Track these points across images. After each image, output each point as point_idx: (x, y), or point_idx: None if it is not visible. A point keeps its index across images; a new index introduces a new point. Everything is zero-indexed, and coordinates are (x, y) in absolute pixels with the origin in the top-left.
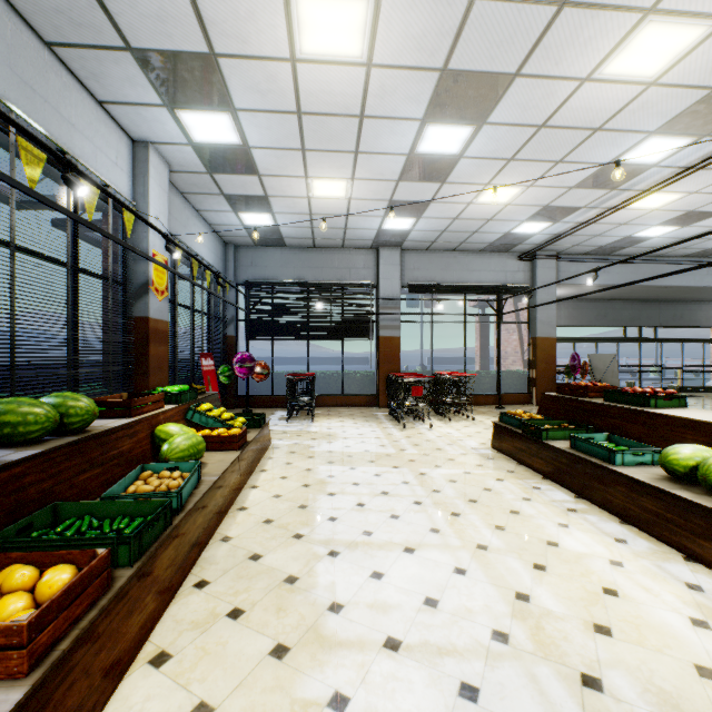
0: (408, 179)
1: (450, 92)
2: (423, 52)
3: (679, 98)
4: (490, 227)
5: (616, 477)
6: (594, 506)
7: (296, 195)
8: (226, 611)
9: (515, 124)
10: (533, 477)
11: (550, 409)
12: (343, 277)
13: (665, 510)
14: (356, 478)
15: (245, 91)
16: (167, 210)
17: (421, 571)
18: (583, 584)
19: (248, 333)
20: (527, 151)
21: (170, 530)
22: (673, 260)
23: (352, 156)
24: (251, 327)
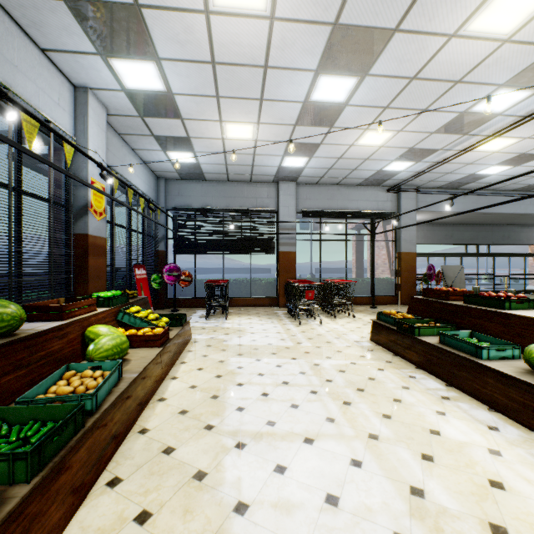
0: (303, 124)
1: (339, 46)
2: (318, 7)
3: (526, 54)
4: (366, 165)
5: (484, 370)
6: (463, 394)
7: (213, 136)
8: (134, 514)
9: (392, 75)
10: (408, 367)
11: (417, 310)
12: (251, 205)
13: (532, 401)
14: (261, 369)
15: (166, 42)
16: (105, 146)
17: (320, 463)
18: (470, 476)
19: (175, 248)
20: (400, 101)
21: (81, 434)
22: (504, 193)
23: (257, 103)
24: (178, 244)
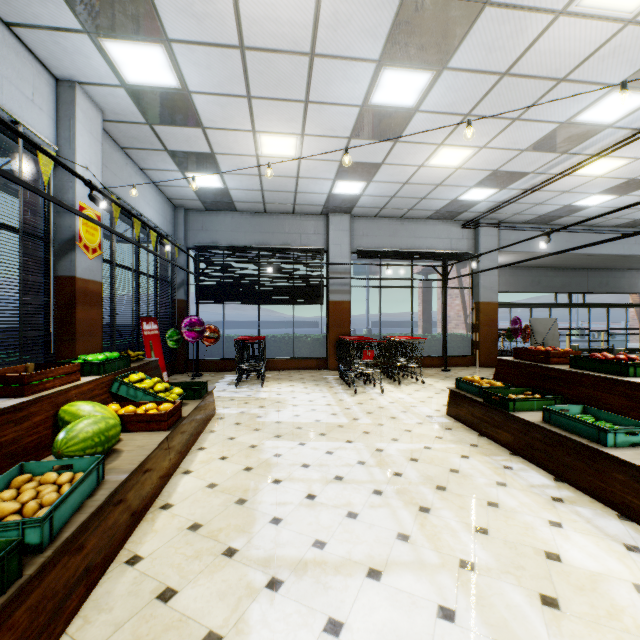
0: (360, 137)
1: (410, 25)
2: None
3: None
4: (438, 193)
5: (610, 462)
6: (580, 493)
7: (244, 153)
8: None
9: (477, 70)
10: (500, 453)
11: (507, 375)
12: (293, 242)
13: None
14: (306, 458)
15: (177, 15)
16: (100, 161)
17: (393, 615)
18: (619, 635)
19: (198, 296)
20: (485, 106)
21: (12, 591)
22: (605, 230)
23: (301, 106)
24: (202, 291)
